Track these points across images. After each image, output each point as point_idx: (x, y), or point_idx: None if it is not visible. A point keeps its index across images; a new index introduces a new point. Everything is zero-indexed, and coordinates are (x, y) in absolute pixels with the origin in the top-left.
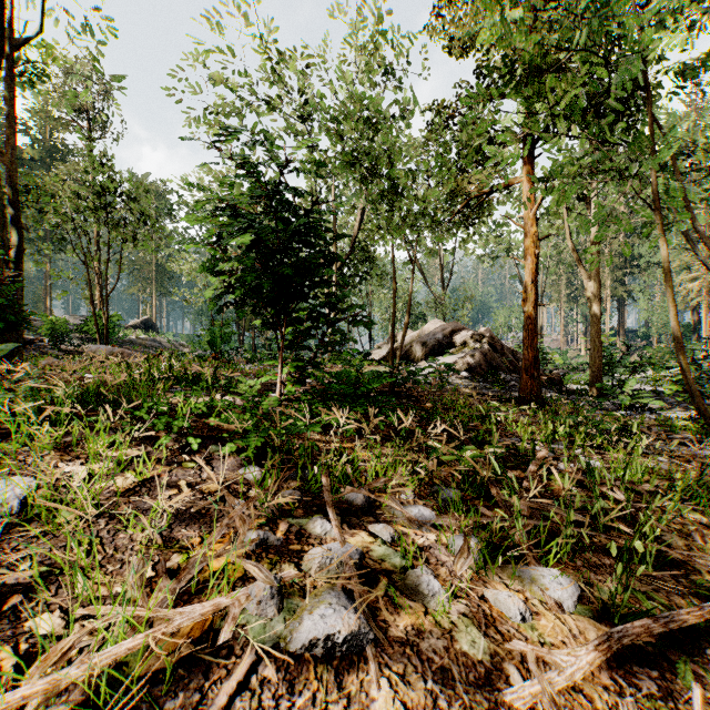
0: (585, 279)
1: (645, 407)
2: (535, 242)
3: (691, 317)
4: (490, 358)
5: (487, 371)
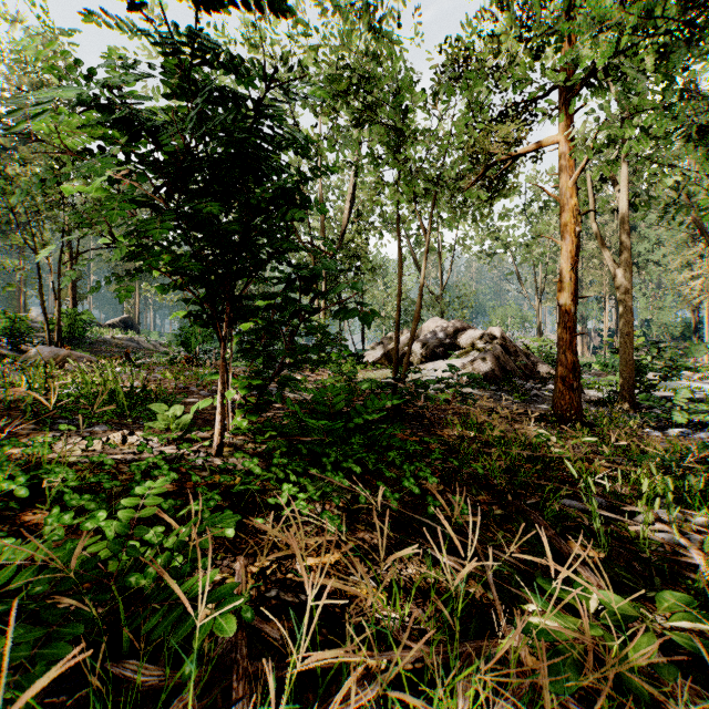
0: (613, 269)
1: (693, 421)
2: (575, 217)
3: (692, 317)
4: (504, 362)
5: (501, 376)
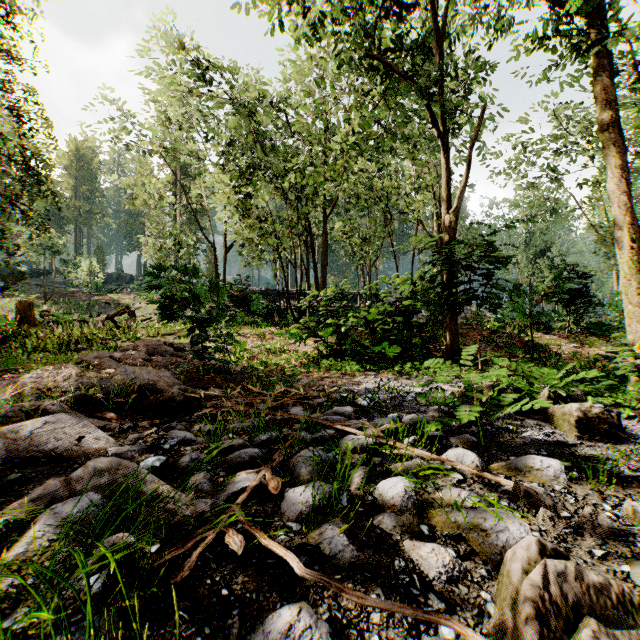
0: None
1: None
2: None
3: None
4: None
5: None
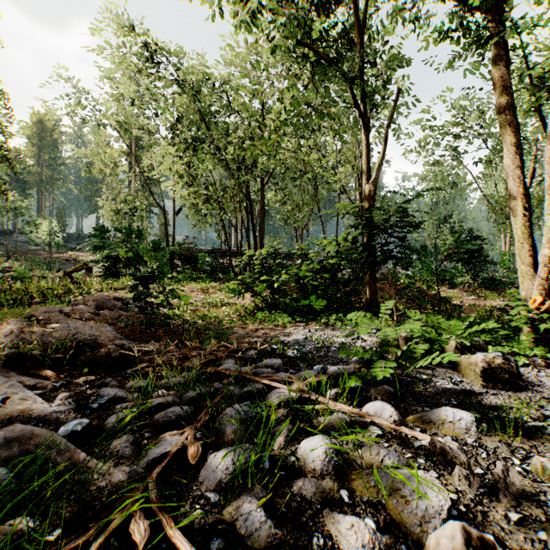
0: None
1: None
2: None
3: None
4: None
5: None
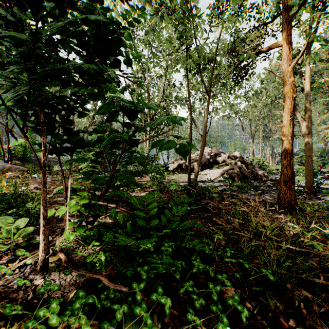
0: (301, 122)
1: None
2: (292, 88)
3: (325, 147)
4: (243, 171)
5: (242, 178)
